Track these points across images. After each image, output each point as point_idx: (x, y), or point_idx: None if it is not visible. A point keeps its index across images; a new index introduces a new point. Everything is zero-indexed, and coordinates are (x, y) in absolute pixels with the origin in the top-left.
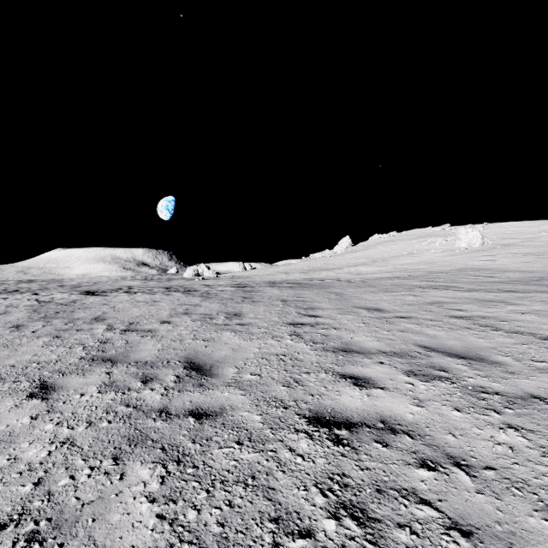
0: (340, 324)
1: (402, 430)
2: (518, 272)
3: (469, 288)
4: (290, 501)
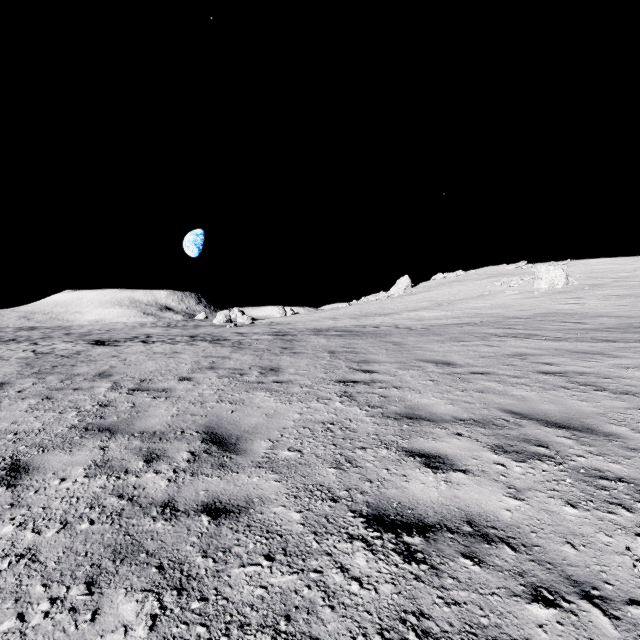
0: (402, 382)
1: (499, 536)
2: (613, 318)
3: (556, 337)
4: None
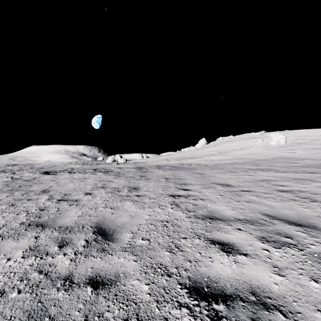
0: (204, 196)
1: (273, 304)
2: (311, 160)
3: (284, 170)
4: None
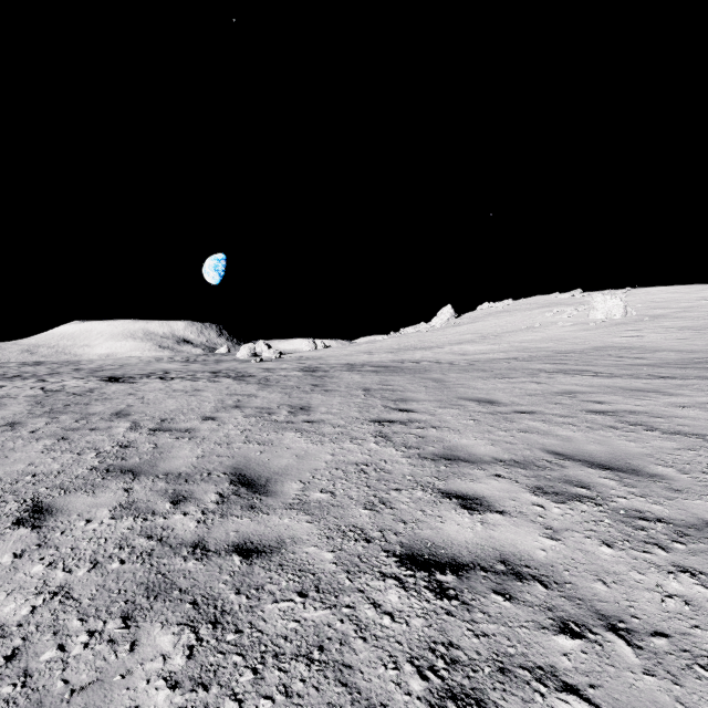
0: (441, 422)
1: (532, 574)
2: (673, 352)
3: (610, 374)
4: (374, 686)
